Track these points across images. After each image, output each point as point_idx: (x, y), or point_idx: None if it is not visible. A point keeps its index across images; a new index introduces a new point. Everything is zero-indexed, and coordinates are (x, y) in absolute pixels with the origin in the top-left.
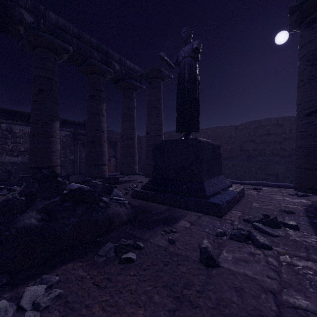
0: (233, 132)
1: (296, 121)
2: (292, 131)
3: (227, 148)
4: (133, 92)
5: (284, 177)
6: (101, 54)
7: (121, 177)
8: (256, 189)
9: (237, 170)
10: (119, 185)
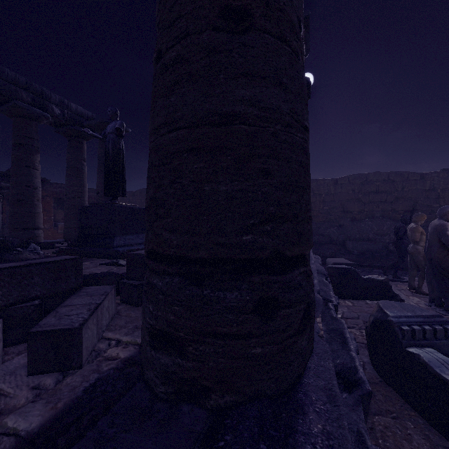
0: None
1: None
2: None
3: None
4: (83, 142)
5: None
6: (33, 95)
7: (62, 243)
8: None
9: None
10: (52, 249)
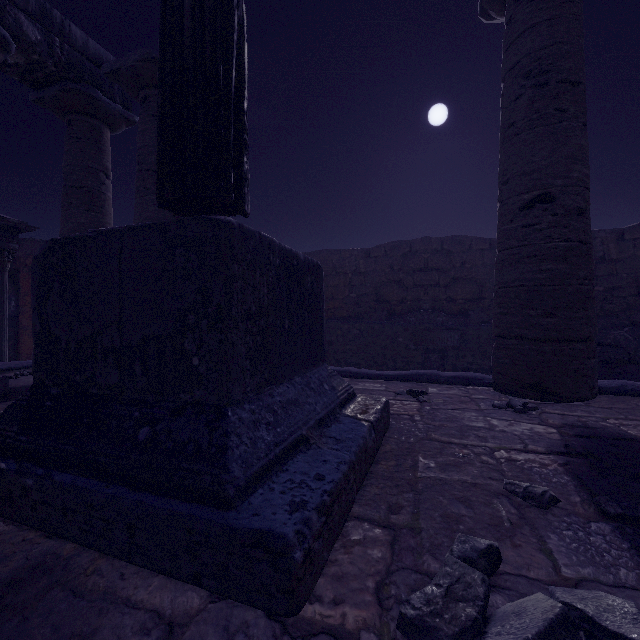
0: (361, 262)
1: (499, 222)
2: (466, 265)
3: (350, 296)
4: (103, 129)
5: (458, 356)
6: None
7: None
8: (415, 396)
9: (370, 343)
10: None
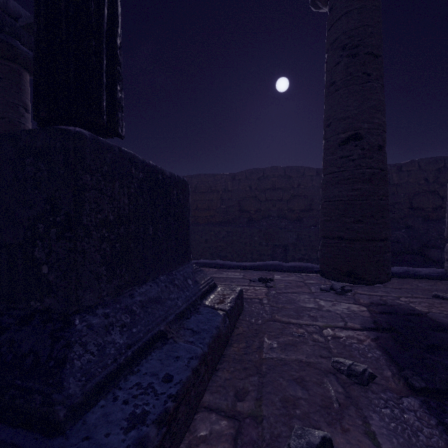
0: (229, 183)
1: (324, 154)
2: (301, 186)
3: (221, 207)
4: (22, 72)
5: (295, 249)
6: None
7: None
8: (264, 282)
9: (234, 241)
10: None
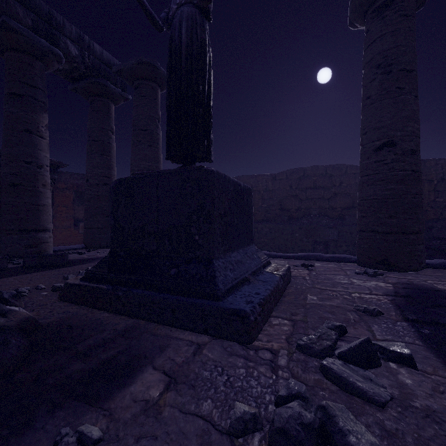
0: (270, 183)
1: (360, 159)
2: (343, 184)
3: (262, 206)
4: (110, 104)
5: (336, 246)
6: (35, 16)
7: (80, 252)
8: (306, 267)
9: (276, 237)
10: (60, 270)
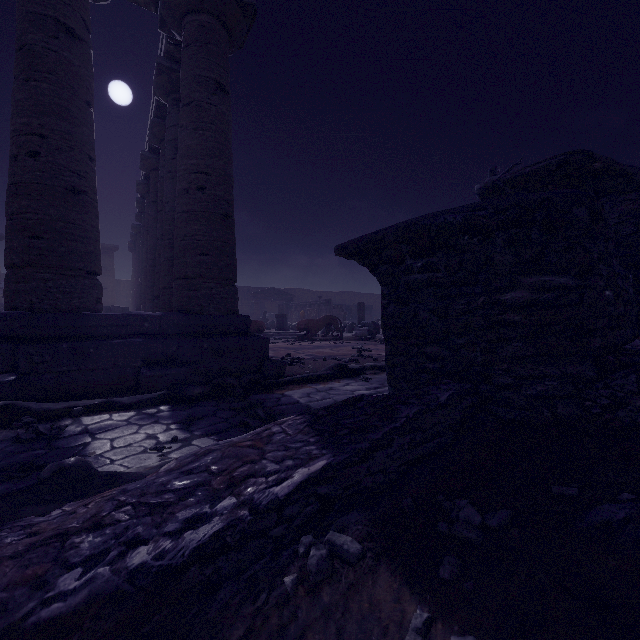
0: None
1: None
2: None
3: None
4: None
5: None
6: None
7: None
8: None
9: None
10: None
